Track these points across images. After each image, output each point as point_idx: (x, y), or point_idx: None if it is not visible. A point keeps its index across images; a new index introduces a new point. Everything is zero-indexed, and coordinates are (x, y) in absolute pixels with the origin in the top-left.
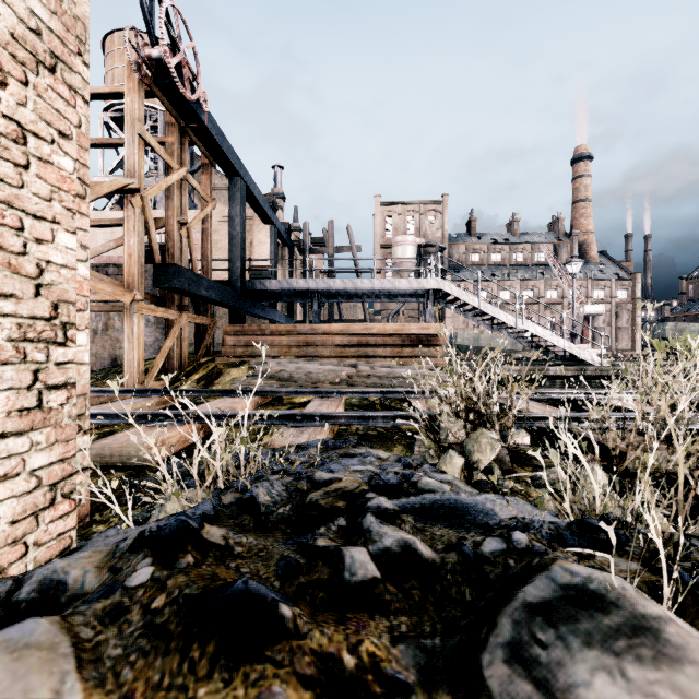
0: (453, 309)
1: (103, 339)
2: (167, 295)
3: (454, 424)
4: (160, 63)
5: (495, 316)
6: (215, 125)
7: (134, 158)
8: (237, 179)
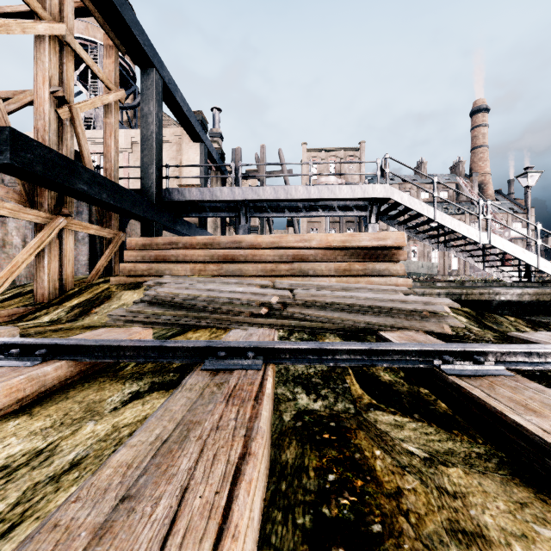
0: (395, 226)
1: None
2: (36, 192)
3: None
4: None
5: (454, 229)
6: None
7: None
8: (150, 70)
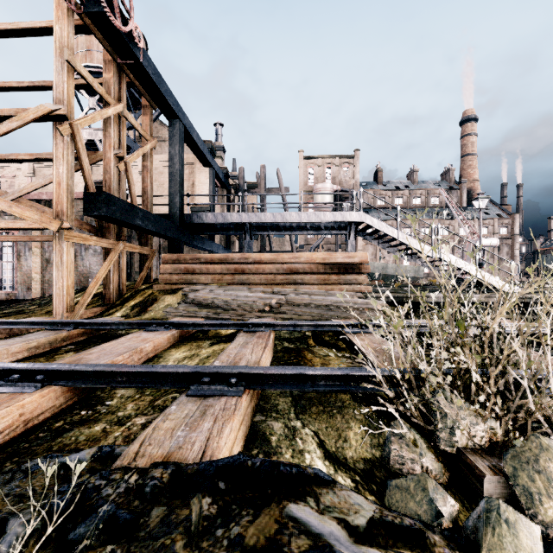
0: (372, 241)
1: None
2: (104, 225)
3: (464, 411)
4: None
5: (413, 246)
6: (152, 64)
7: (63, 86)
8: (176, 121)
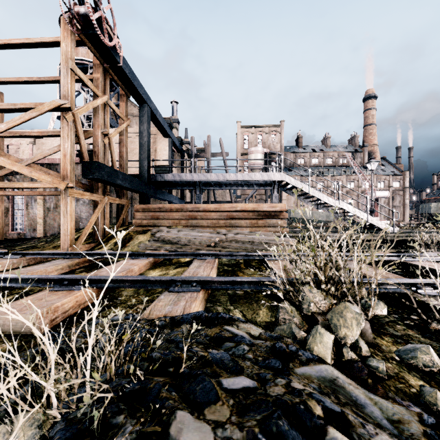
0: (291, 194)
1: (54, 214)
2: (94, 184)
3: (316, 294)
4: (85, 18)
5: (320, 198)
6: (128, 66)
7: (68, 86)
8: (144, 105)
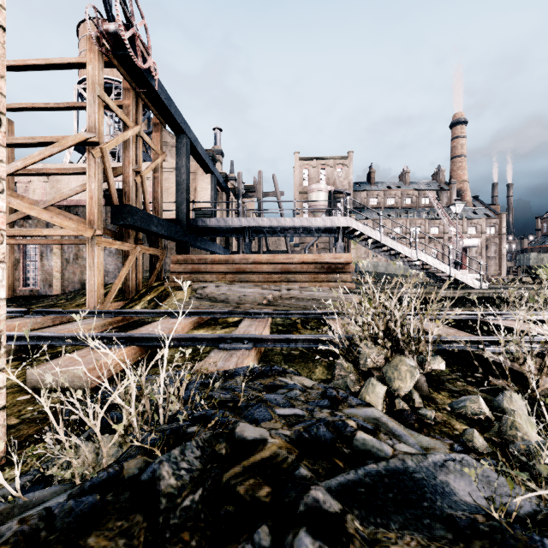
0: (359, 242)
1: (74, 266)
2: (124, 231)
3: (373, 350)
4: (116, 37)
5: (393, 248)
6: (164, 90)
7: (95, 116)
8: (183, 136)
